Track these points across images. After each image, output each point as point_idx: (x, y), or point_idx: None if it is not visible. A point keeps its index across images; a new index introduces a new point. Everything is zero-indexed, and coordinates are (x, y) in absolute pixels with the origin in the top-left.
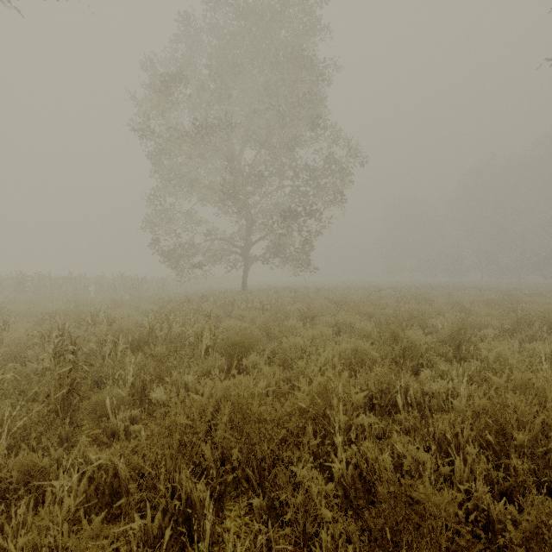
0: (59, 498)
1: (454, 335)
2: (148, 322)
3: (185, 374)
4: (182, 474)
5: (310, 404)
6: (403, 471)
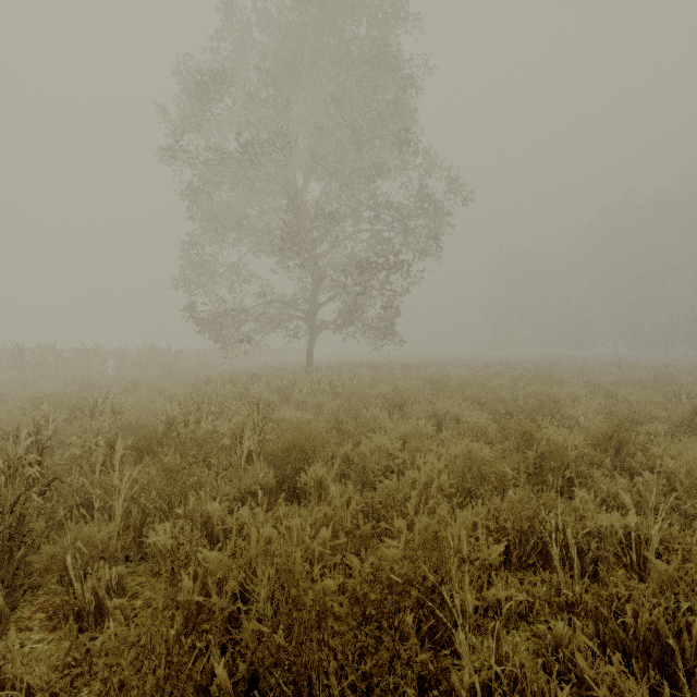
0: None
1: (610, 434)
2: (167, 413)
3: (208, 501)
4: None
5: (411, 571)
6: None
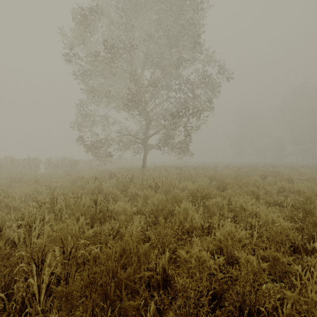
0: None
1: None
2: None
3: None
4: None
5: None
6: None
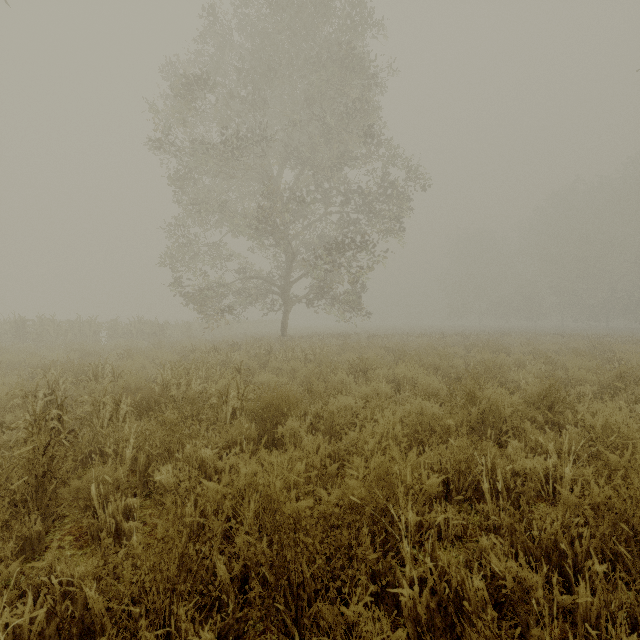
0: (12, 634)
1: (544, 394)
2: (162, 377)
3: (202, 448)
4: (180, 611)
5: (367, 497)
6: (501, 599)
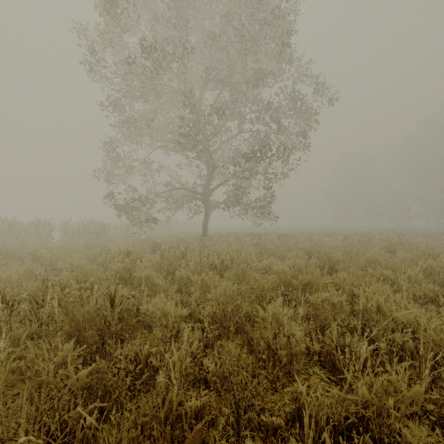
0: None
1: None
2: None
3: None
4: None
5: None
6: None
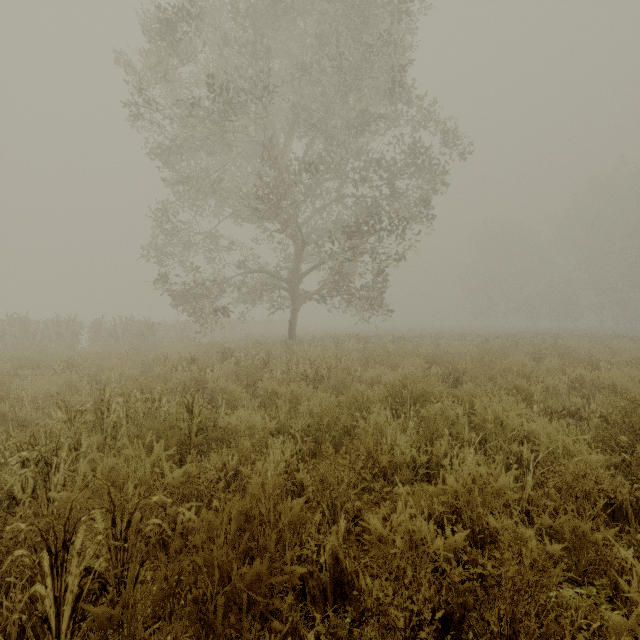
0: None
1: None
2: None
3: None
4: None
5: None
6: None
